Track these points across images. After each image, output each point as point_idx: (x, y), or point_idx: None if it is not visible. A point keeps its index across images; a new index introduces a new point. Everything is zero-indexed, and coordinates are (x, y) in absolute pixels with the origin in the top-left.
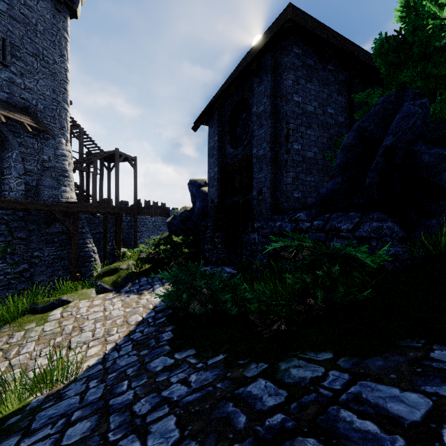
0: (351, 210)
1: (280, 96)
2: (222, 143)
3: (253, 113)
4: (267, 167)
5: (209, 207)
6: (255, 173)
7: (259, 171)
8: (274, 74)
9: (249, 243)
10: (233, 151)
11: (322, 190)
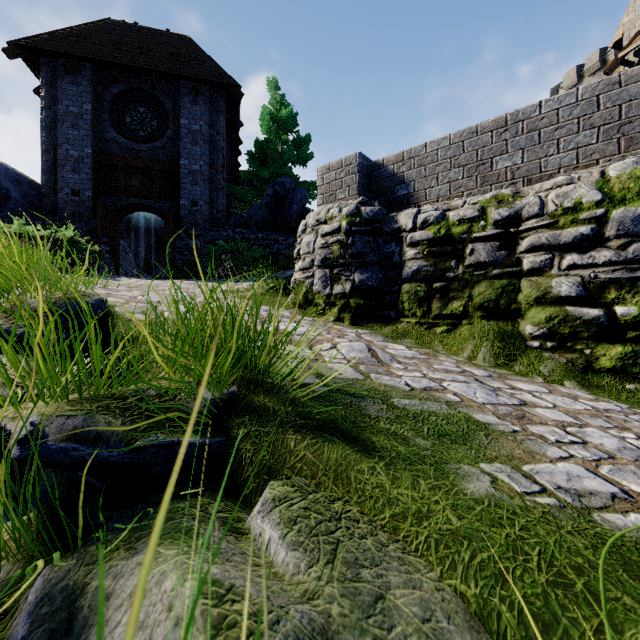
0: (276, 232)
1: (217, 131)
2: (95, 120)
3: (183, 124)
4: (205, 184)
5: (62, 199)
6: (186, 183)
7: (193, 184)
8: (209, 108)
9: (188, 249)
10: (128, 142)
11: (259, 216)
